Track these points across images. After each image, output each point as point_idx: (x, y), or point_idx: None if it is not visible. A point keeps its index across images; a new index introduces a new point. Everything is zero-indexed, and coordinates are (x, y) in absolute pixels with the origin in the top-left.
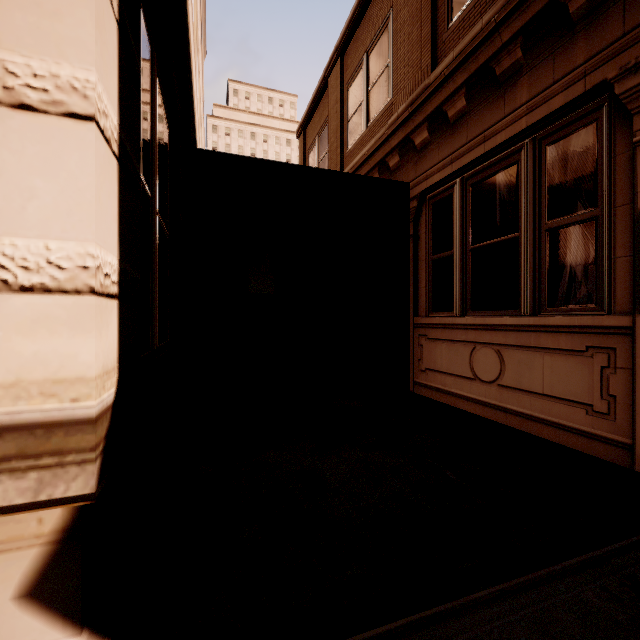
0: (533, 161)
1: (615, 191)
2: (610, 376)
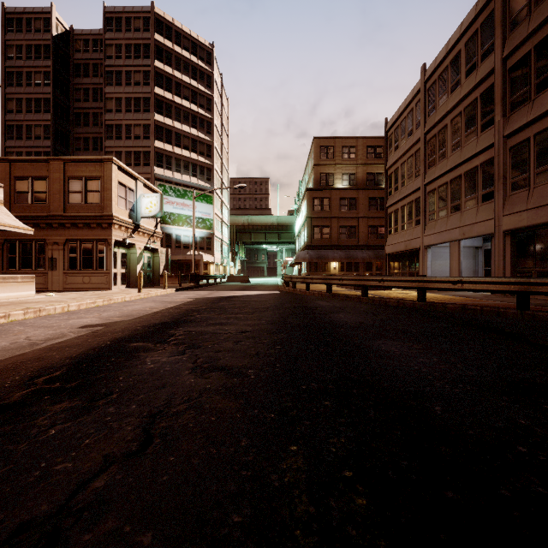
0: (35, 244)
1: (47, 254)
2: (46, 279)
